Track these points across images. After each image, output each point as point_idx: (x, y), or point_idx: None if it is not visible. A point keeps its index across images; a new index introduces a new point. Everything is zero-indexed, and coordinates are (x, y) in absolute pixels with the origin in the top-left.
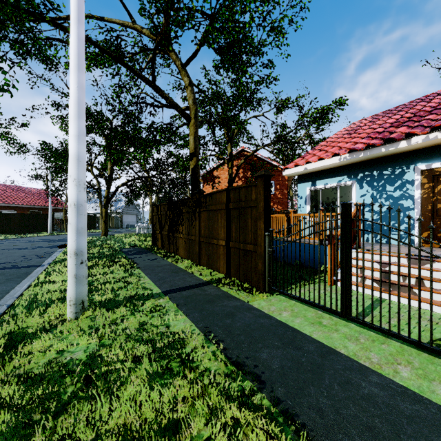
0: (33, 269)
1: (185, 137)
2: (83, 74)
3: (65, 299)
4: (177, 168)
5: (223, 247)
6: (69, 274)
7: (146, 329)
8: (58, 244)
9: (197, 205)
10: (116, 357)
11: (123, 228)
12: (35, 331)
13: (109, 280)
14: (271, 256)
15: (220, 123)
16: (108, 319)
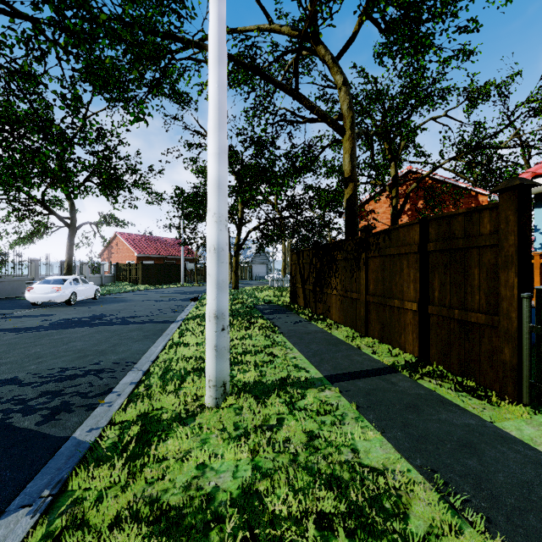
0: (168, 325)
1: (330, 162)
2: (224, 67)
3: (201, 371)
4: (318, 204)
5: (413, 313)
6: (208, 344)
7: (319, 449)
8: (190, 297)
9: (362, 249)
10: (285, 509)
11: (252, 280)
12: (170, 419)
13: (249, 348)
14: (540, 339)
15: (380, 136)
16: (258, 416)
